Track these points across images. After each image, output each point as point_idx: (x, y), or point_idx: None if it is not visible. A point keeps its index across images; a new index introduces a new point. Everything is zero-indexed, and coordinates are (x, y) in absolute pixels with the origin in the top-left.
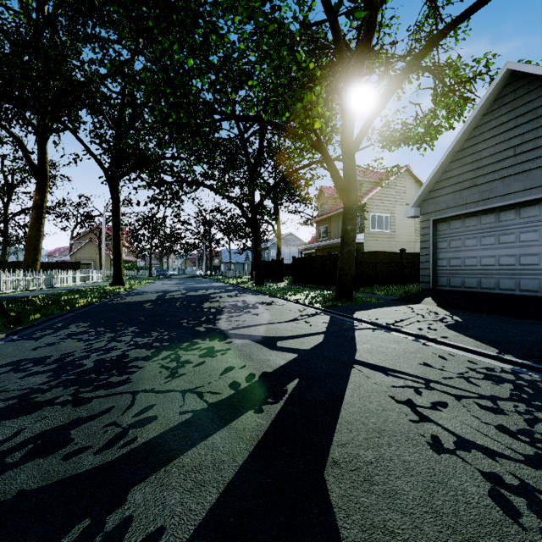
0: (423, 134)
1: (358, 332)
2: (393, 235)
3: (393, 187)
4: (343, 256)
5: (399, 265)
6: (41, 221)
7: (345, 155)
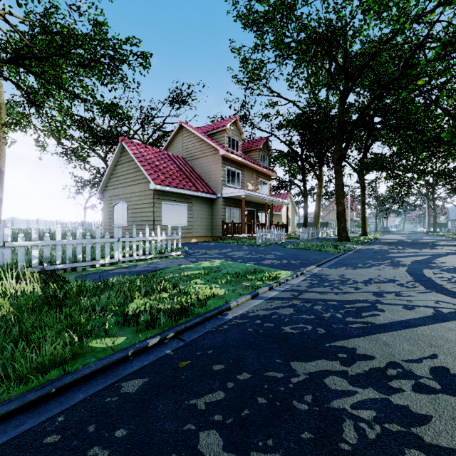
0: None
1: None
2: None
3: None
4: None
5: None
6: (320, 202)
7: None
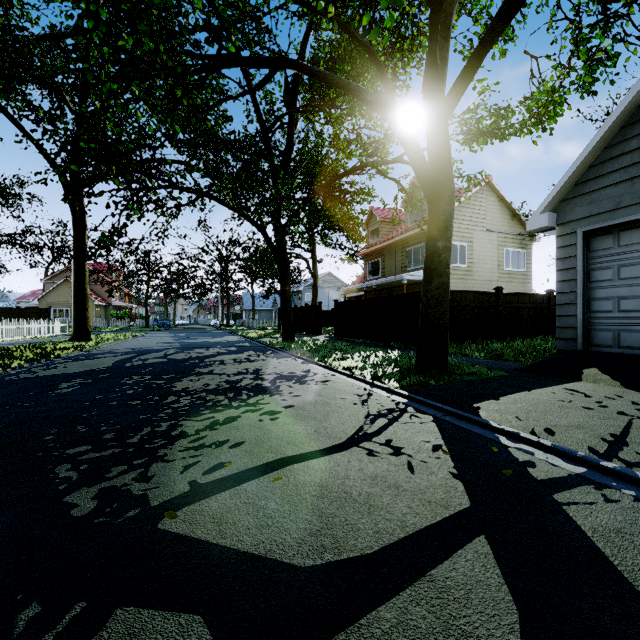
0: (548, 101)
1: (577, 510)
2: (470, 272)
3: (470, 206)
4: (430, 293)
5: (494, 311)
6: None
7: (433, 120)
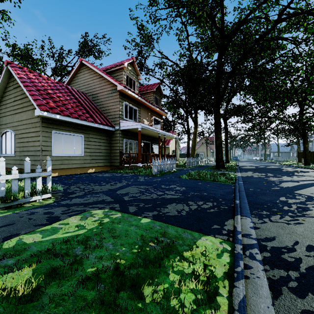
0: None
1: None
2: None
3: None
4: None
5: None
6: (196, 139)
7: None
